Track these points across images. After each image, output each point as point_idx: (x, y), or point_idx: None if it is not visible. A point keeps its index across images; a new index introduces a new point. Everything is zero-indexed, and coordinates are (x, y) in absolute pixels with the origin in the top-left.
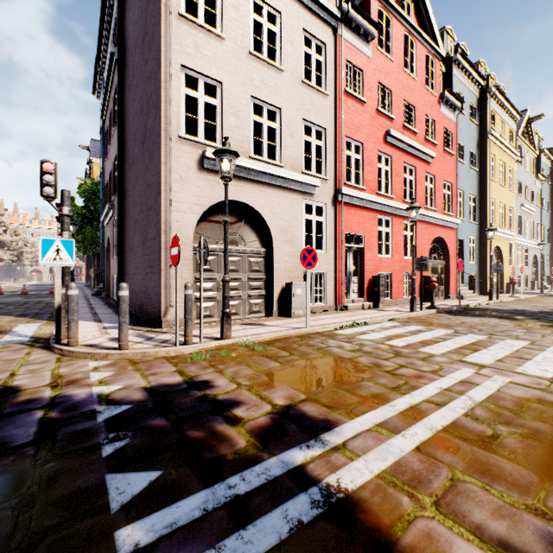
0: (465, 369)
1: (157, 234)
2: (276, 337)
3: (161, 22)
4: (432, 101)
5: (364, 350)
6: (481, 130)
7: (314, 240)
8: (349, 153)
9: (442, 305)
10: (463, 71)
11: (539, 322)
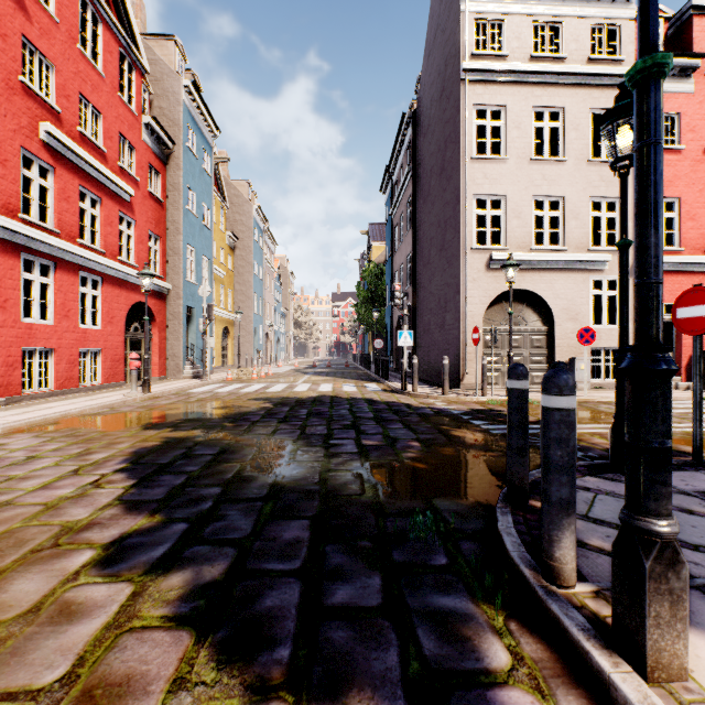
0: None
1: (456, 322)
2: None
3: (459, 170)
4: None
5: None
6: None
7: (604, 315)
8: None
9: None
10: None
11: None
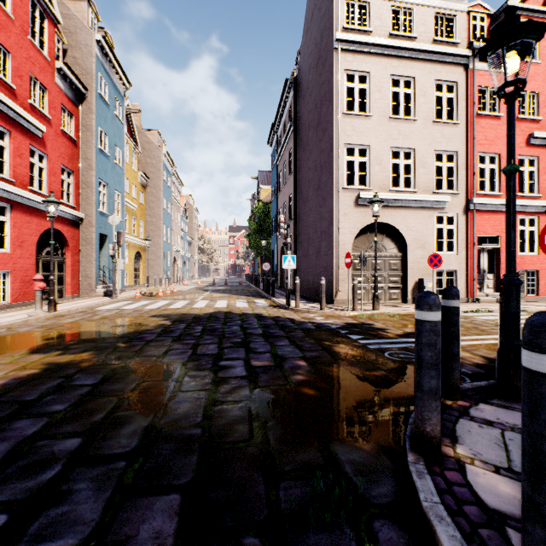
0: None
1: (330, 248)
2: (408, 313)
3: (333, 123)
4: None
5: (472, 322)
6: None
7: (444, 244)
8: (482, 166)
9: None
10: None
11: None
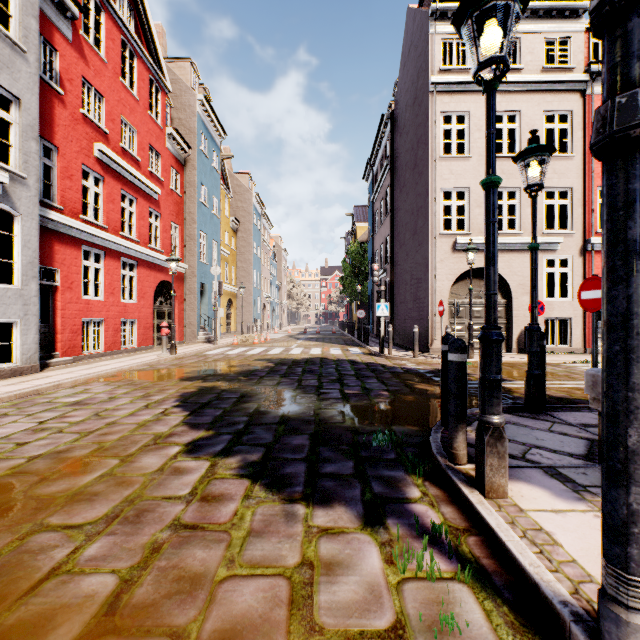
0: None
1: (426, 296)
2: (506, 362)
3: (428, 167)
4: None
5: (569, 371)
6: None
7: (556, 290)
8: None
9: None
10: None
11: None
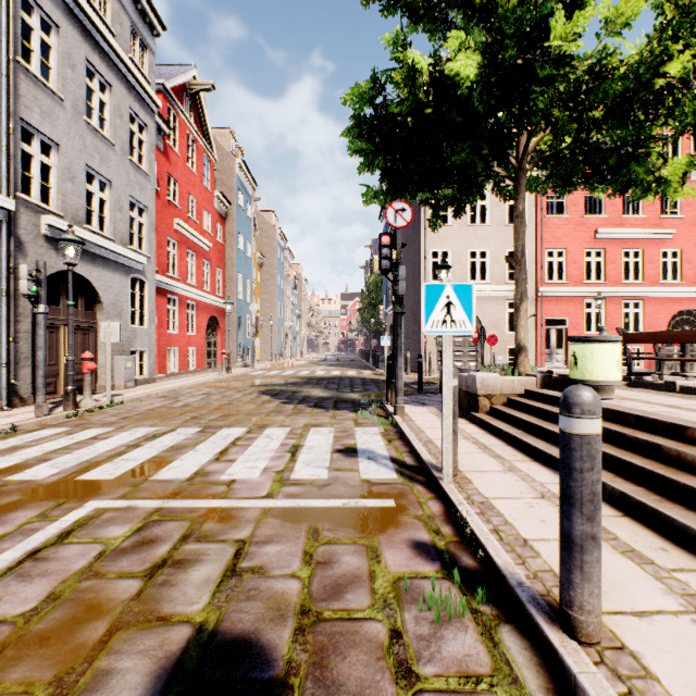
0: None
1: (419, 330)
2: None
3: (421, 233)
4: None
5: None
6: None
7: None
8: (551, 259)
9: None
10: None
11: None
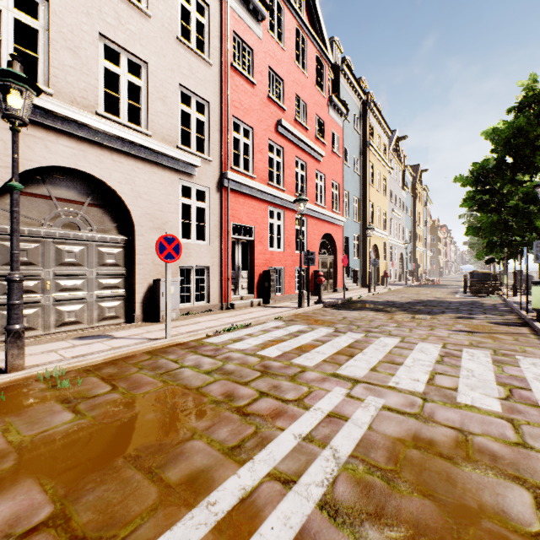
0: (337, 389)
1: None
2: (113, 357)
3: None
4: (322, 102)
5: (225, 369)
6: (363, 140)
7: (194, 229)
8: (237, 135)
9: (330, 299)
10: (349, 82)
11: (407, 314)
